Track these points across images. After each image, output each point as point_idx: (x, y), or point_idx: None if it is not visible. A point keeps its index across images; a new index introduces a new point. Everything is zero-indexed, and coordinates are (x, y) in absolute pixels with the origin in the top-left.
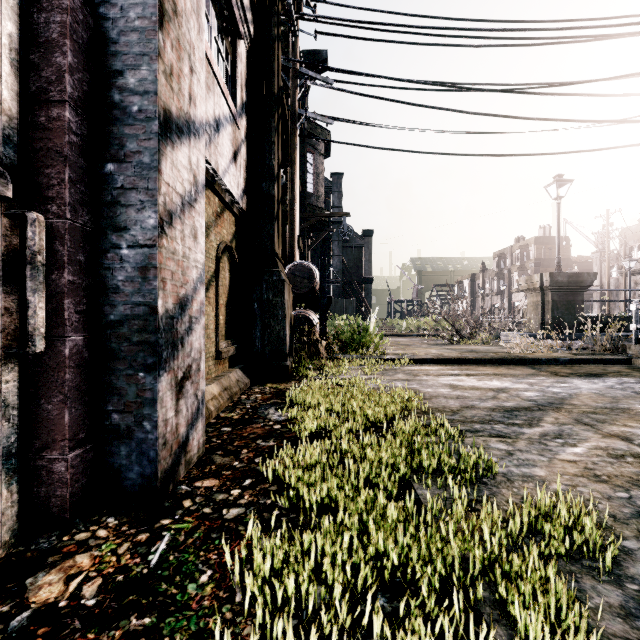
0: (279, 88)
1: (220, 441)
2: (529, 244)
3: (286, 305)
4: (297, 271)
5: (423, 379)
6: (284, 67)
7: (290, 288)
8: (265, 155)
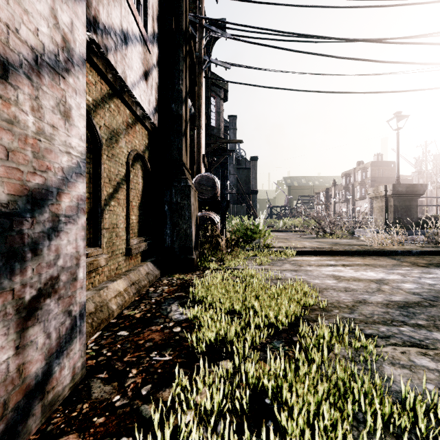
0: (187, 28)
1: (110, 353)
2: (367, 166)
3: (192, 207)
4: (202, 181)
5: (308, 269)
6: (193, 24)
7: (196, 193)
8: (174, 81)
